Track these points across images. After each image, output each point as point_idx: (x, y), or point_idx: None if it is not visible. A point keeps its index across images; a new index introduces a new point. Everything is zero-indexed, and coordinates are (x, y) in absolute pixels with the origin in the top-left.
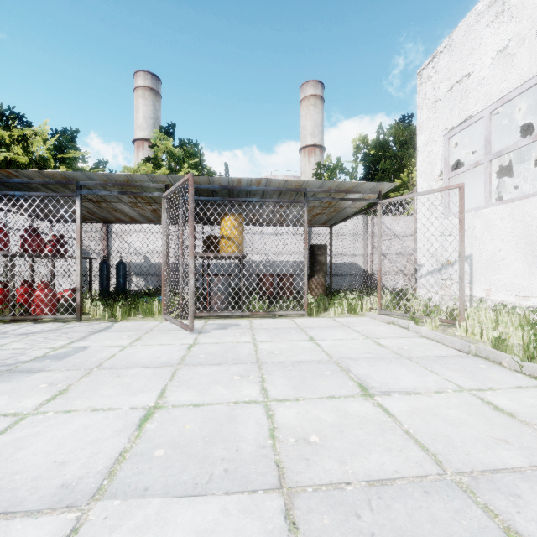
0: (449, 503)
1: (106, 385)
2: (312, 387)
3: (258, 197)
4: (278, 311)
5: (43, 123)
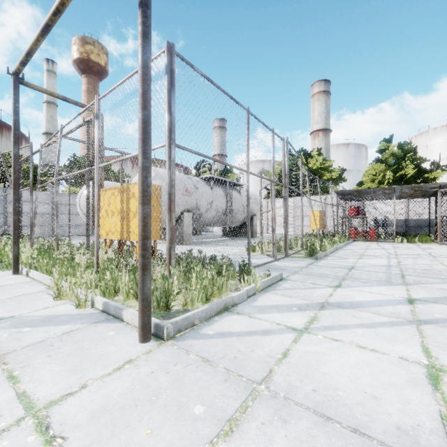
0: None
1: None
2: None
3: None
4: None
5: (313, 151)
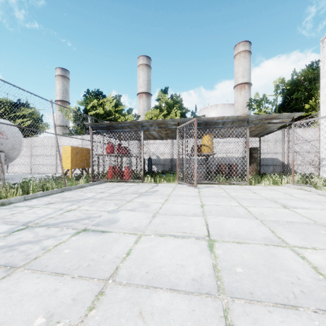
0: (316, 226)
1: (179, 199)
2: (260, 205)
3: (220, 124)
4: (232, 182)
5: (109, 95)
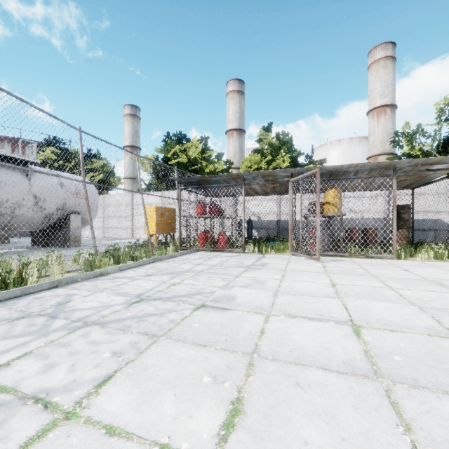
0: None
1: (300, 276)
2: (417, 287)
3: (352, 174)
4: (370, 254)
5: (194, 137)
